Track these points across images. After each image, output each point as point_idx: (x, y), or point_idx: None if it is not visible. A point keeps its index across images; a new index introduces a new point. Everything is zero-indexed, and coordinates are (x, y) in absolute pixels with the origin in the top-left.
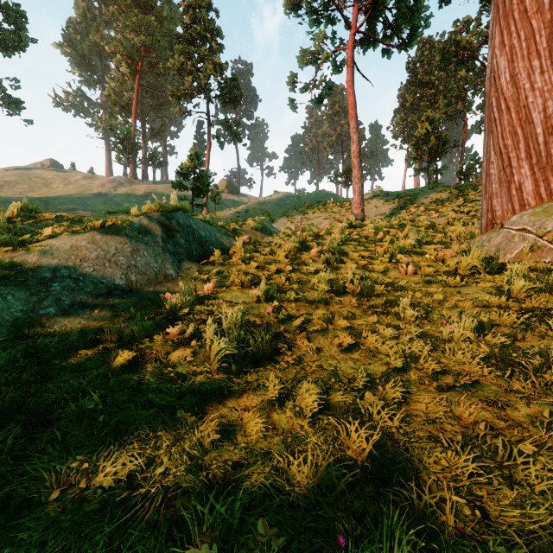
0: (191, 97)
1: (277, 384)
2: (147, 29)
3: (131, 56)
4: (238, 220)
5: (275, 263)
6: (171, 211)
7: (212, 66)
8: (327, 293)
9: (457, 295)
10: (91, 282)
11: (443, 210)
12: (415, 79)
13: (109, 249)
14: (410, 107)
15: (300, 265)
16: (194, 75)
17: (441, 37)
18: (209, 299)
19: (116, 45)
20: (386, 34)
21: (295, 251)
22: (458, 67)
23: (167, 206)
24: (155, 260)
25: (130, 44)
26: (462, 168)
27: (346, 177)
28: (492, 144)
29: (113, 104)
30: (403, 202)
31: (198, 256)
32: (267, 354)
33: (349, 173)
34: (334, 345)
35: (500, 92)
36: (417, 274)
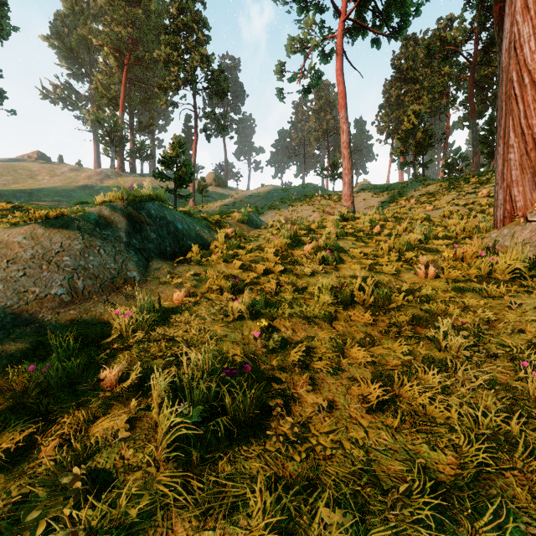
0: (177, 88)
1: (269, 493)
2: (134, 22)
3: (119, 49)
4: (223, 212)
5: (262, 262)
6: (141, 200)
7: (198, 57)
8: (331, 304)
9: (509, 311)
10: (15, 292)
11: (436, 202)
12: (399, 74)
13: (51, 246)
14: (395, 102)
15: (292, 264)
16: (181, 66)
17: (425, 34)
18: (177, 312)
19: (103, 38)
20: (375, 24)
21: (286, 246)
22: (443, 63)
23: (135, 194)
24: (113, 259)
25: (117, 37)
26: (447, 163)
27: (332, 171)
28: (512, 125)
29: (101, 96)
30: (392, 195)
31: (172, 252)
32: (252, 418)
33: (335, 167)
34: (353, 394)
35: (523, 63)
36: (439, 277)
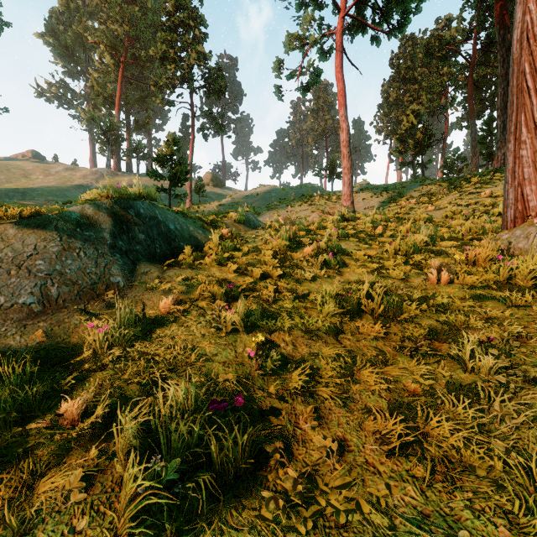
0: (174, 86)
1: None
2: (130, 20)
3: (115, 47)
4: (220, 212)
5: (260, 266)
6: (129, 198)
7: (195, 54)
8: (336, 313)
9: None
10: None
11: (438, 203)
12: (398, 74)
13: (23, 248)
14: (394, 102)
15: (292, 268)
16: (177, 64)
17: (424, 34)
18: (163, 323)
19: (99, 36)
20: (375, 21)
21: (285, 248)
22: (441, 63)
23: (122, 192)
24: (95, 263)
25: (113, 34)
26: (446, 163)
27: (330, 171)
28: (524, 120)
29: (96, 95)
30: (392, 195)
31: (163, 255)
32: (244, 466)
33: (334, 167)
34: (368, 430)
35: (536, 54)
36: (453, 283)
